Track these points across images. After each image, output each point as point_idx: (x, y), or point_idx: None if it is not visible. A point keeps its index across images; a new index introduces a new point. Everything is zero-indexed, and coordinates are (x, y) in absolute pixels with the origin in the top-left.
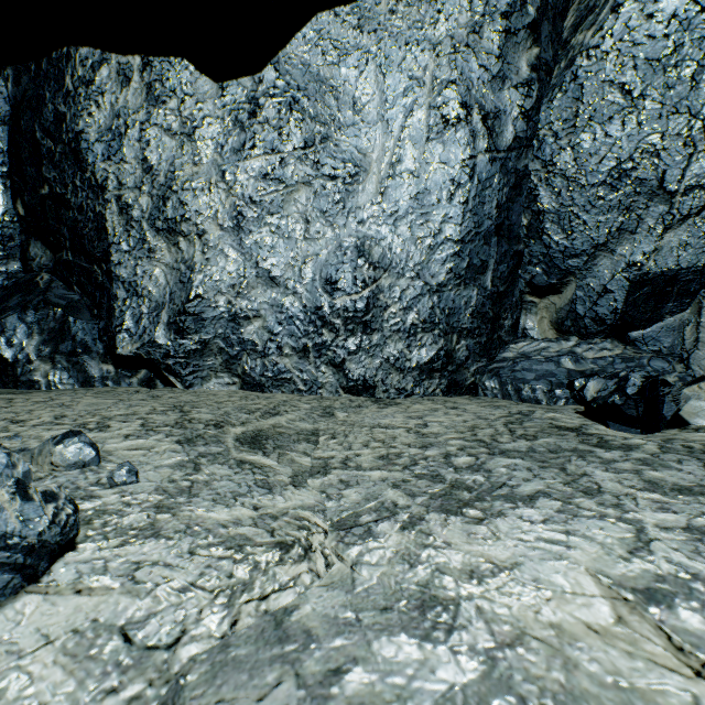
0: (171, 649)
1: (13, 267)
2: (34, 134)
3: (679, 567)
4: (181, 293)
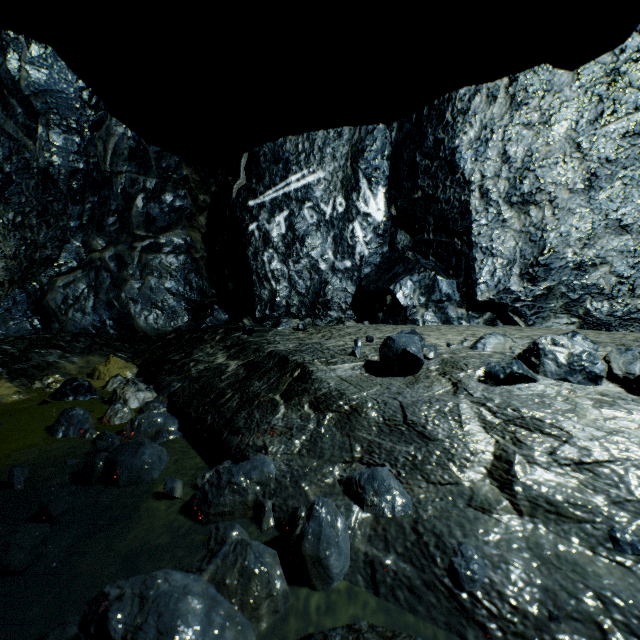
0: None
1: (384, 250)
2: (413, 160)
3: None
4: (531, 250)
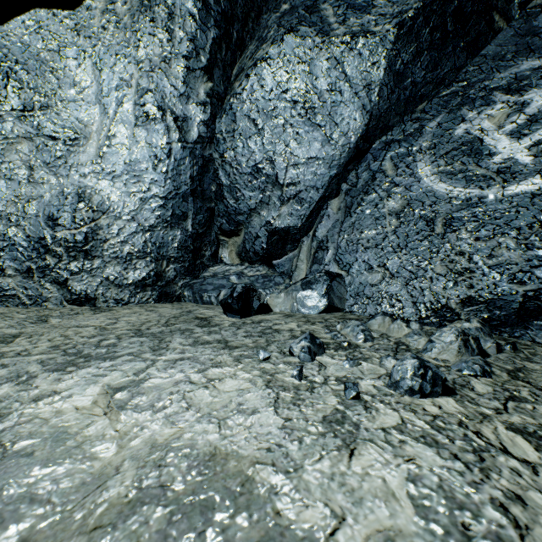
0: None
1: None
2: None
3: (148, 375)
4: None
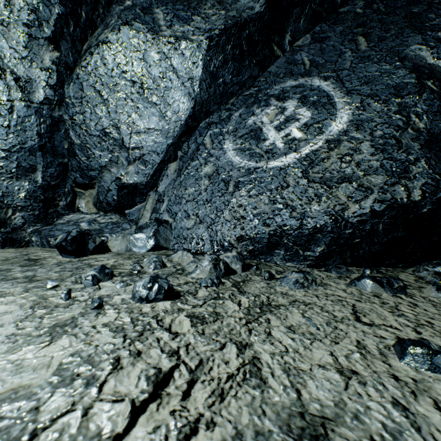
0: None
1: None
2: None
3: None
4: None
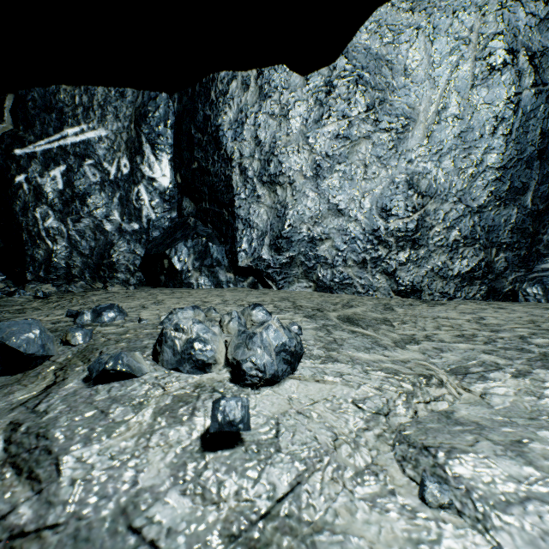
0: (386, 417)
1: (173, 215)
2: (190, 132)
3: None
4: (278, 224)
